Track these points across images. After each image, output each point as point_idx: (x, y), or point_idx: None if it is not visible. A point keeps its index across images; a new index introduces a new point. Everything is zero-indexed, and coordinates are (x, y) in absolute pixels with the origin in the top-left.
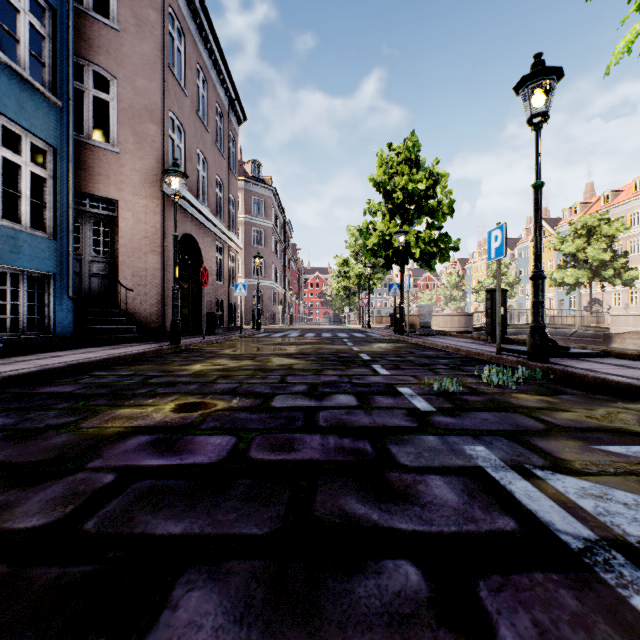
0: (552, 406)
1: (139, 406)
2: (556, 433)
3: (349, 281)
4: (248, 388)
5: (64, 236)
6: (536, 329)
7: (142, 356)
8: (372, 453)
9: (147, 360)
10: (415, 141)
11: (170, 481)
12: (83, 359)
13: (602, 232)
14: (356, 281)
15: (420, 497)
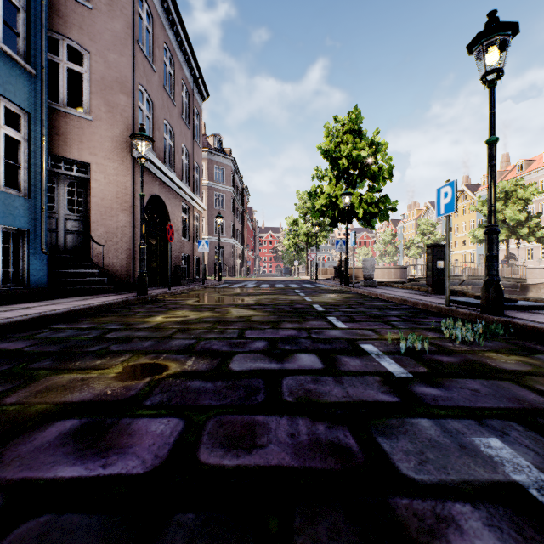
0: (539, 370)
1: (83, 370)
2: None
3: (298, 238)
4: (205, 345)
5: (38, 195)
6: (491, 282)
7: (108, 307)
8: (359, 453)
9: (112, 311)
10: (358, 114)
11: (75, 518)
12: (48, 311)
13: (518, 196)
14: (304, 238)
15: None
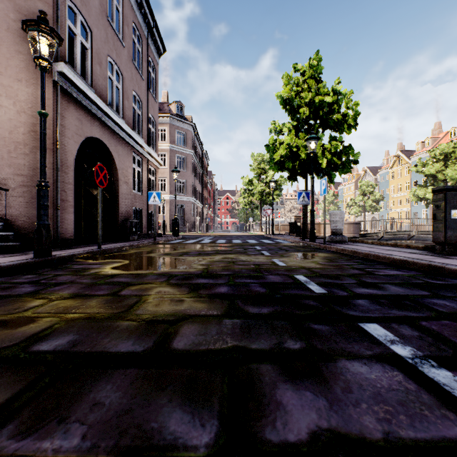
0: None
1: None
2: None
3: (253, 197)
4: None
5: None
6: None
7: None
8: None
9: None
10: (319, 60)
11: None
12: None
13: None
14: (259, 197)
15: None
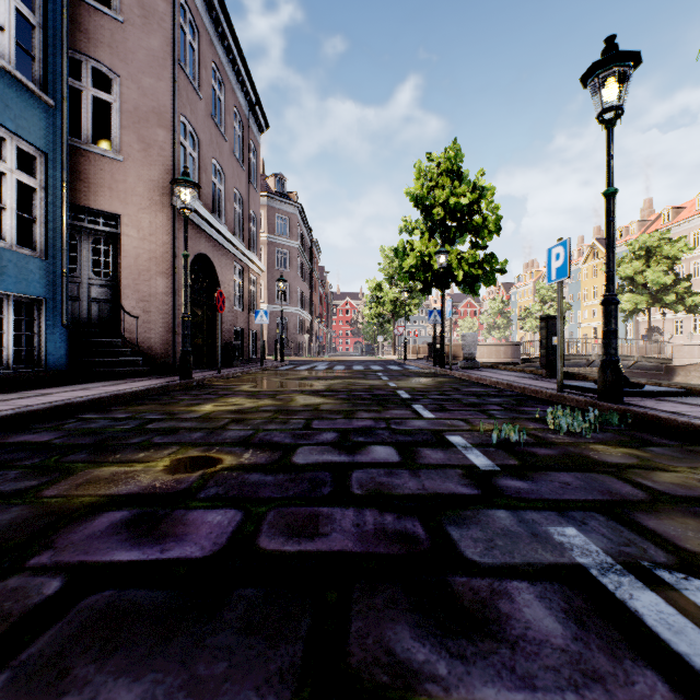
0: (645, 463)
1: (125, 463)
2: (665, 506)
3: (383, 307)
4: (264, 436)
5: (57, 255)
6: (608, 363)
7: (145, 394)
8: (426, 540)
9: (150, 399)
10: (457, 150)
11: (139, 592)
12: (73, 398)
13: (663, 253)
14: (390, 307)
15: (505, 626)
